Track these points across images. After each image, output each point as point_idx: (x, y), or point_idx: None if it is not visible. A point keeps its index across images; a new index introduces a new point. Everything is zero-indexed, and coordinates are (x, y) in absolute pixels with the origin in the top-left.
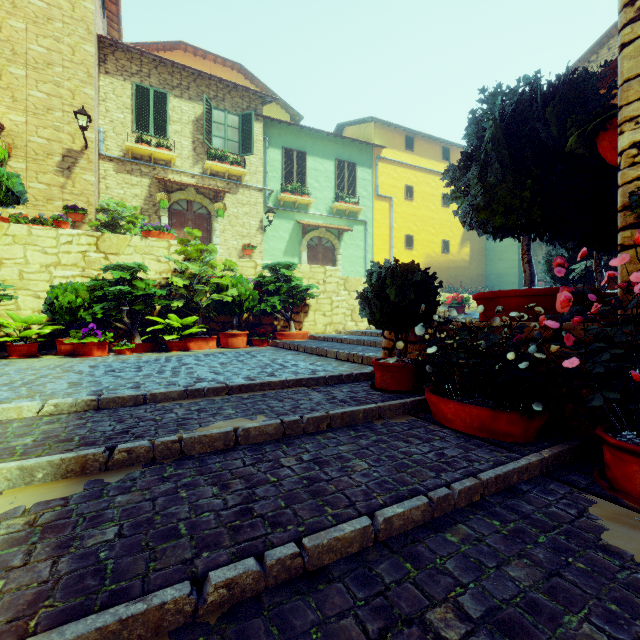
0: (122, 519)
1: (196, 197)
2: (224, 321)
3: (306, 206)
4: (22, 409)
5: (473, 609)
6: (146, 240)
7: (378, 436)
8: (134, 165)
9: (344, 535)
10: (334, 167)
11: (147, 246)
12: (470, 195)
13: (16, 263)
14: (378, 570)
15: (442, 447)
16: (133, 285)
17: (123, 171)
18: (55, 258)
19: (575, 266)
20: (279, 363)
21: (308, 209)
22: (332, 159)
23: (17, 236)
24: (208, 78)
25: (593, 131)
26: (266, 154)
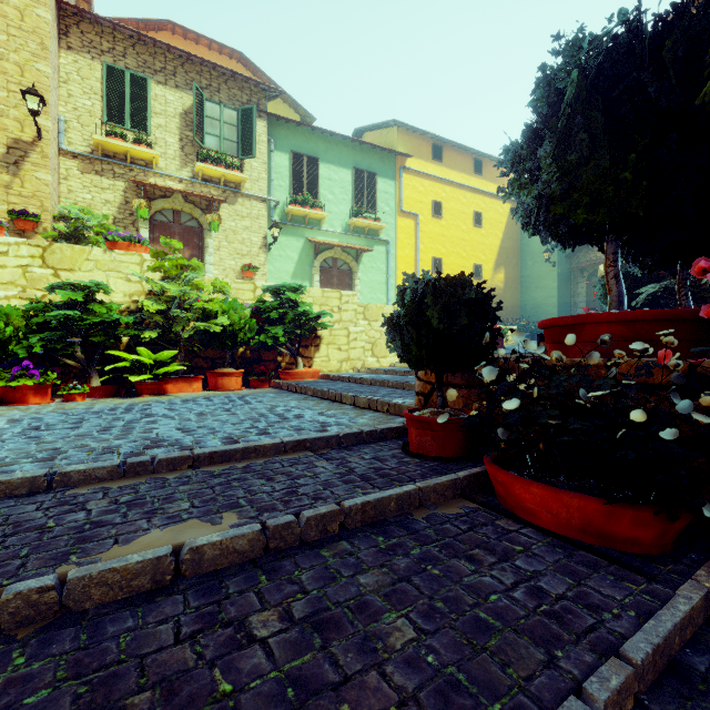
0: None
1: (184, 206)
2: (214, 357)
3: (318, 221)
4: None
5: None
6: (111, 253)
7: (423, 547)
8: (105, 164)
9: None
10: (351, 177)
11: (112, 261)
12: (540, 182)
13: None
14: None
15: (533, 571)
16: (89, 310)
17: (91, 171)
18: None
19: (641, 290)
20: (278, 413)
21: (321, 225)
22: (349, 167)
23: None
24: (199, 63)
25: None
26: (271, 158)
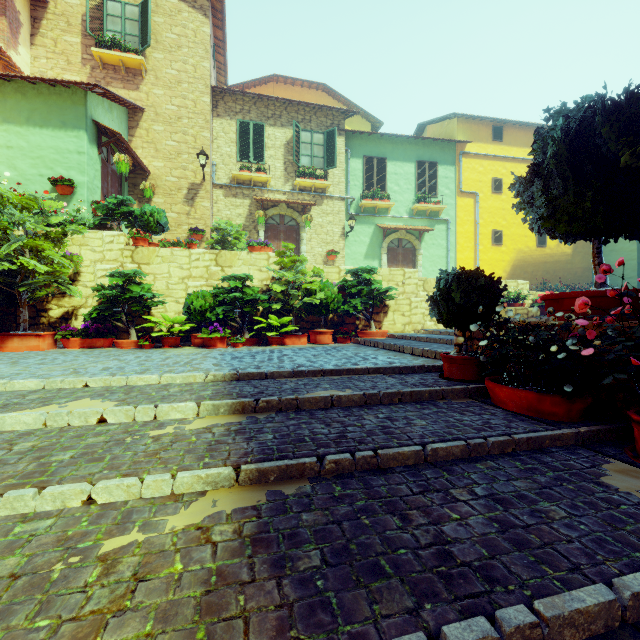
0: (273, 432)
1: (287, 211)
2: (313, 321)
3: (386, 210)
4: (196, 377)
5: (480, 492)
6: (251, 254)
7: (439, 409)
8: (238, 189)
9: (403, 452)
10: (414, 169)
11: (252, 259)
12: (534, 206)
13: (163, 277)
14: (424, 472)
15: (490, 418)
16: (243, 292)
17: (230, 195)
18: (188, 272)
19: None
20: (361, 356)
21: (388, 213)
22: (412, 161)
23: (164, 257)
24: (297, 104)
25: None
26: (348, 165)
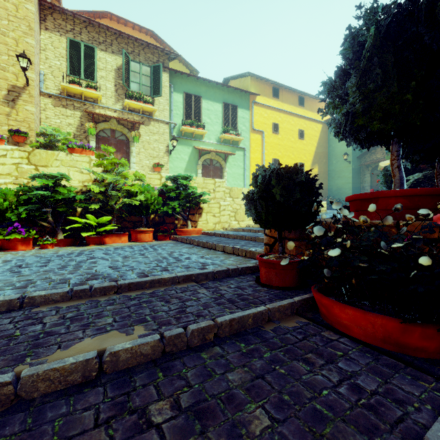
0: None
1: (117, 127)
2: (135, 220)
3: (201, 136)
4: None
5: None
6: (71, 155)
7: (272, 351)
8: (68, 101)
9: None
10: (221, 108)
11: (72, 160)
12: (348, 103)
13: None
14: None
15: (352, 372)
16: (56, 191)
17: (59, 105)
18: None
19: (409, 177)
20: (175, 256)
21: (202, 138)
22: (220, 102)
23: None
24: (127, 37)
25: None
26: (171, 97)
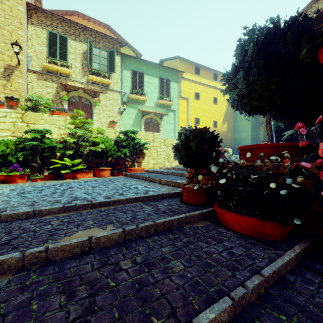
0: None
1: (83, 94)
2: (97, 162)
3: (144, 101)
4: None
5: None
6: (52, 116)
7: (187, 238)
8: (48, 76)
9: None
10: (158, 81)
11: (52, 119)
12: (238, 88)
13: None
14: None
15: (230, 246)
16: (43, 141)
17: (41, 79)
18: None
19: (285, 133)
20: (127, 186)
21: (145, 103)
22: (157, 77)
23: None
24: (90, 30)
25: (318, 45)
26: (122, 73)
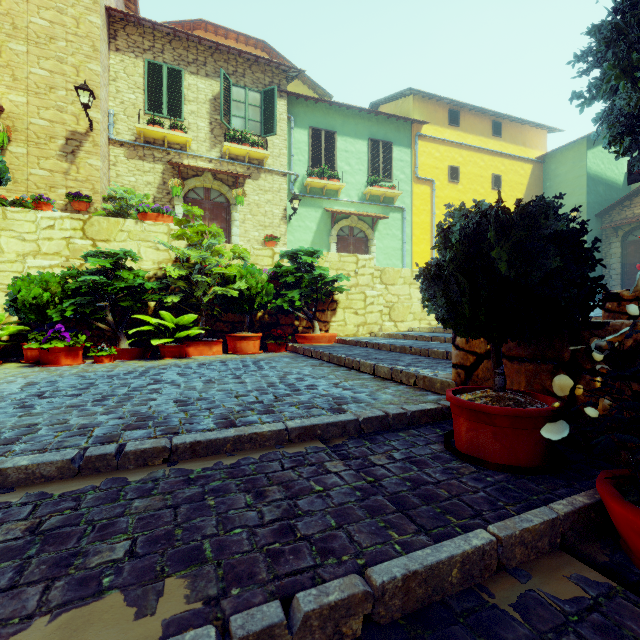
0: None
1: (213, 184)
2: (233, 321)
3: (335, 192)
4: None
5: None
6: (142, 224)
7: None
8: (146, 150)
9: None
10: (367, 148)
11: (143, 231)
12: None
13: None
14: None
15: None
16: (118, 276)
17: (135, 157)
18: (34, 246)
19: None
20: (289, 382)
21: (338, 195)
22: (365, 139)
23: None
24: (226, 52)
25: None
26: (291, 135)
